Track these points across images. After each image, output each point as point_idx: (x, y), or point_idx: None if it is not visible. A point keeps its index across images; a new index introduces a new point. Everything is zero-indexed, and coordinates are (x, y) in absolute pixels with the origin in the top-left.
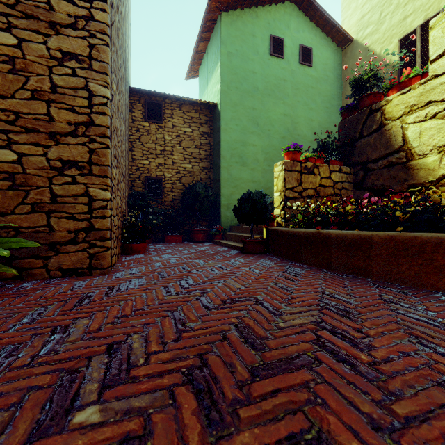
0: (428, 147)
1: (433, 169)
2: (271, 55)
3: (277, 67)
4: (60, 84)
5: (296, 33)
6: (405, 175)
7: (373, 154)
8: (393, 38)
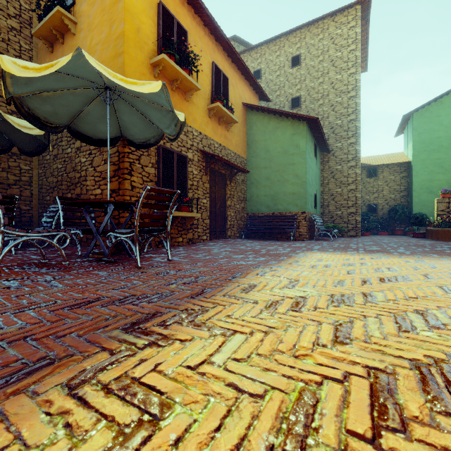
0: None
1: None
2: None
3: None
4: (349, 196)
5: None
6: None
7: None
8: None
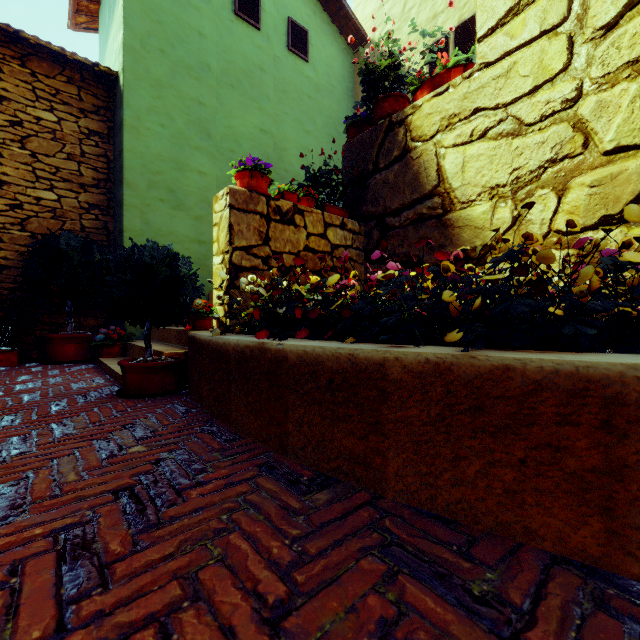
0: (475, 188)
1: (483, 227)
2: (236, 14)
3: (247, 41)
4: None
5: None
6: (442, 237)
7: (393, 199)
8: (420, 44)
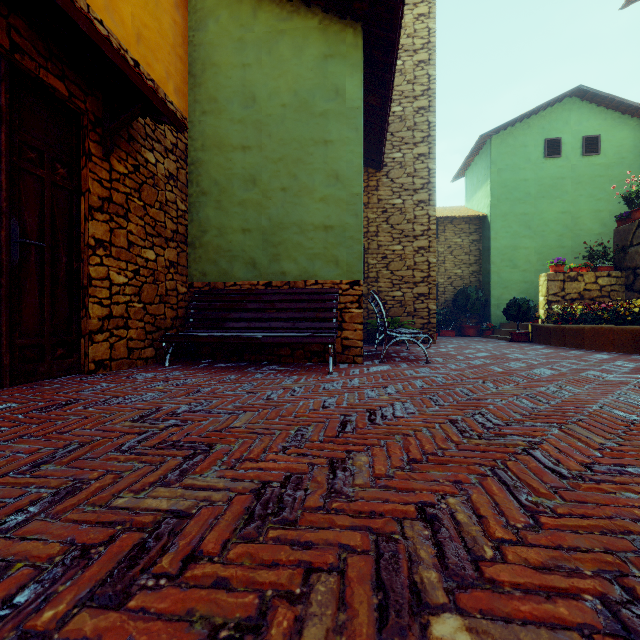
0: None
1: None
2: (545, 158)
3: (552, 168)
4: (417, 261)
5: (577, 126)
6: None
7: None
8: None
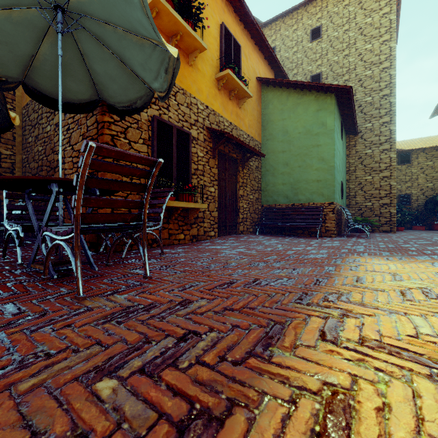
0: None
1: None
2: None
3: None
4: (382, 185)
5: None
6: None
7: None
8: None
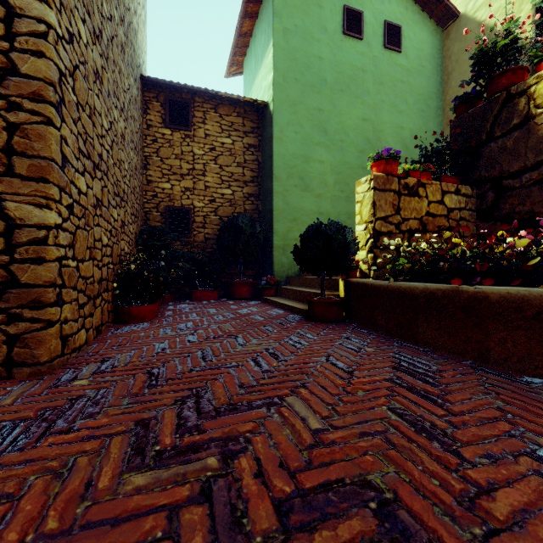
0: None
1: None
2: (345, 34)
3: (352, 52)
4: None
5: (379, 5)
6: None
7: (512, 163)
8: (523, 4)
